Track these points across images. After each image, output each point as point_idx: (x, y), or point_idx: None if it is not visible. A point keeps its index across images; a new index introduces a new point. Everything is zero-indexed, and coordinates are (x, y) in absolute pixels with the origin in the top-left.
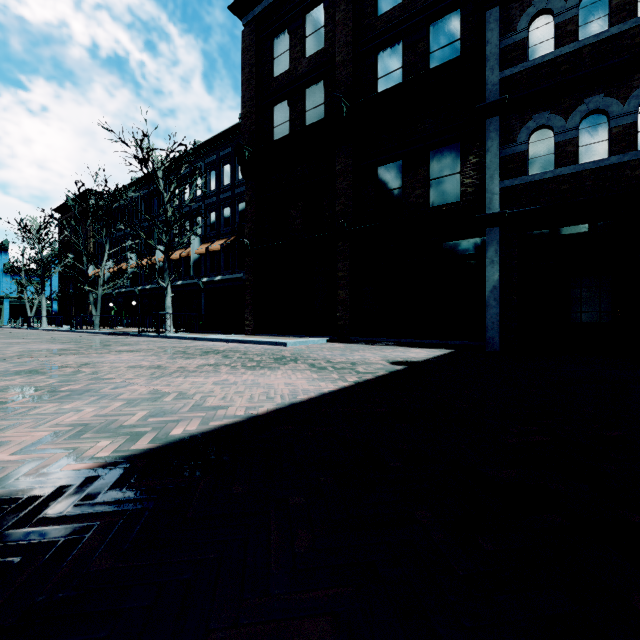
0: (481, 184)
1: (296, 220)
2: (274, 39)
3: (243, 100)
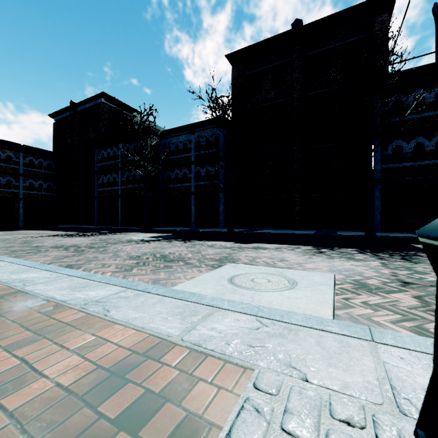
0: None
1: None
2: None
3: None
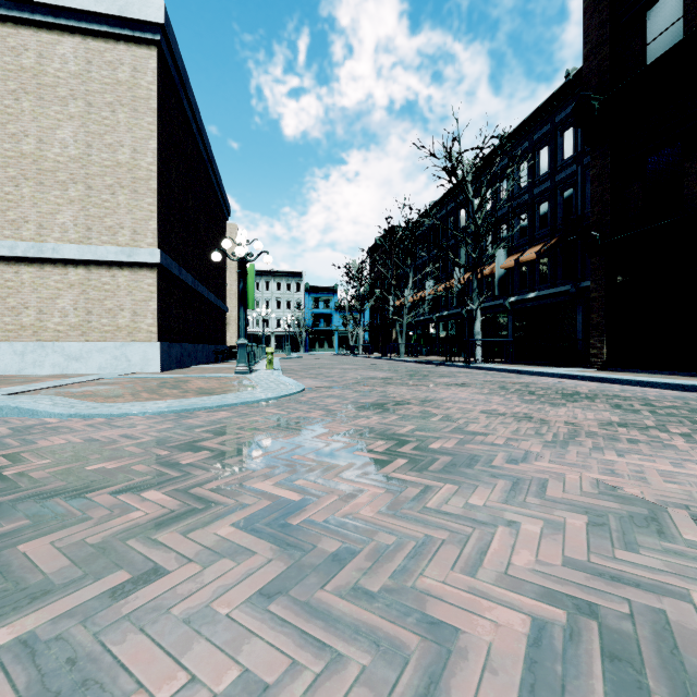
0: None
1: None
2: None
3: (586, 34)
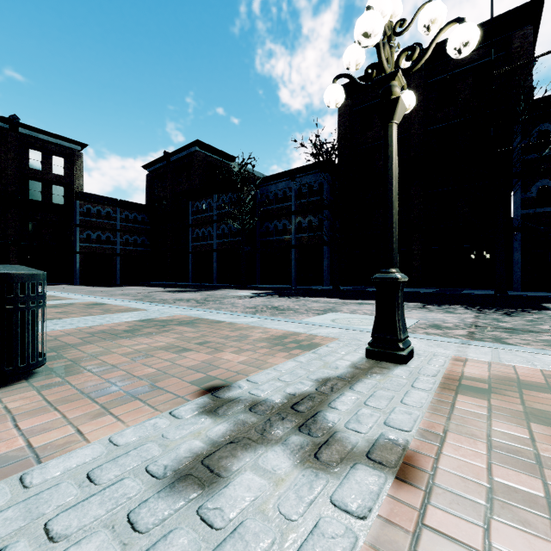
0: (71, 240)
1: None
2: None
3: None
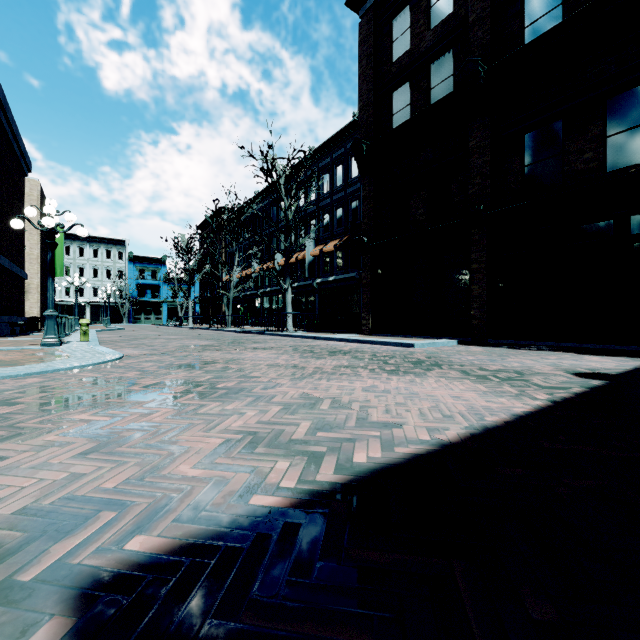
0: None
1: (418, 210)
2: (393, 21)
3: (360, 94)
